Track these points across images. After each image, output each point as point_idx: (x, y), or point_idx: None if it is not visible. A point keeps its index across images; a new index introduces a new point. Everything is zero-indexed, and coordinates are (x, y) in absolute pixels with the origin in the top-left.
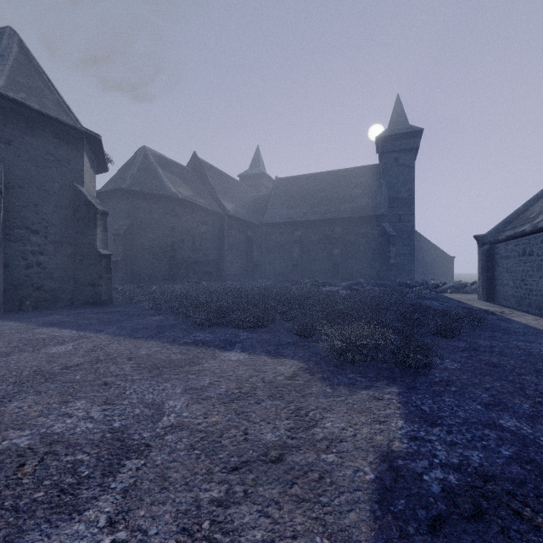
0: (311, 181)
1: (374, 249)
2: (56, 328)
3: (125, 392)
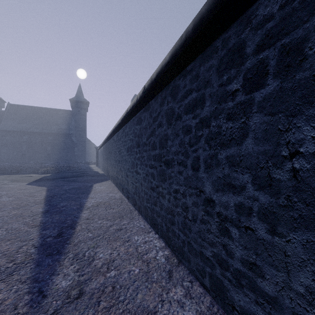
0: (34, 110)
1: (68, 148)
2: None
3: None
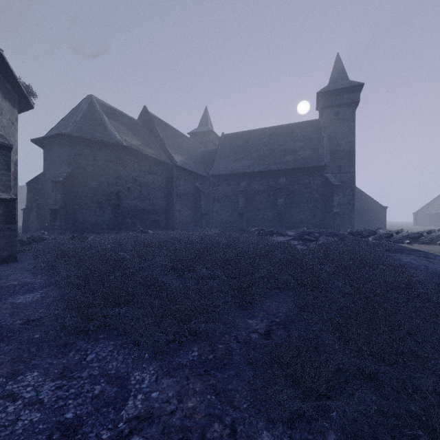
0: (255, 136)
1: (317, 199)
2: None
3: None
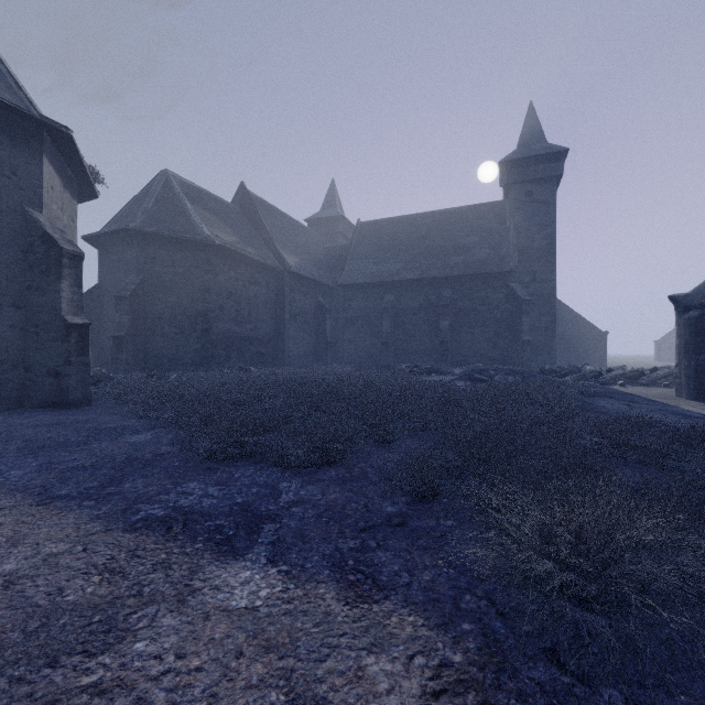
0: (408, 225)
1: (498, 321)
2: None
3: None
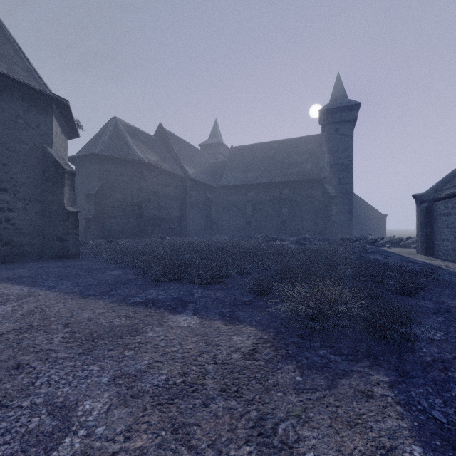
0: (262, 149)
1: (318, 208)
2: (9, 284)
3: (34, 382)
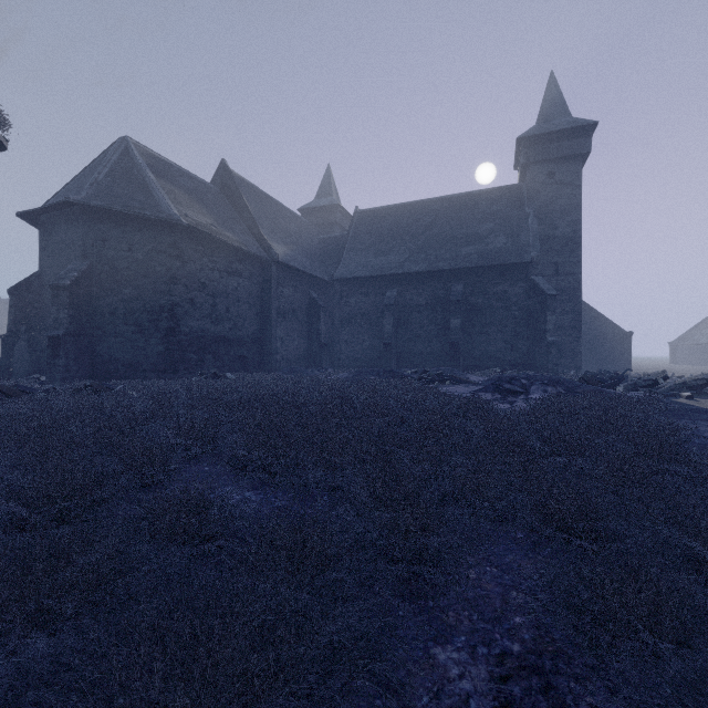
0: (412, 212)
1: (517, 319)
2: None
3: None
